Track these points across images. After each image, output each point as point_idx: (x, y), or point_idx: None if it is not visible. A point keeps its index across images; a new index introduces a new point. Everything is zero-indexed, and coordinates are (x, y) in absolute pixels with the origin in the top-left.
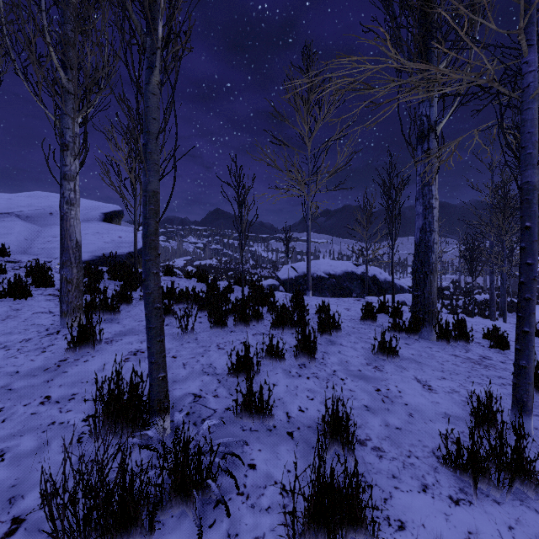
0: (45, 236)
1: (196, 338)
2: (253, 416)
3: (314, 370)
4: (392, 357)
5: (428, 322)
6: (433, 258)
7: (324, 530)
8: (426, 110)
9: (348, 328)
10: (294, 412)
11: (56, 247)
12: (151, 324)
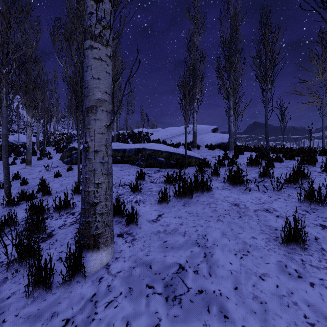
0: (198, 139)
1: None
2: (290, 159)
3: None
4: None
5: None
6: None
7: (304, 162)
8: None
9: None
10: None
11: (203, 141)
12: (266, 139)
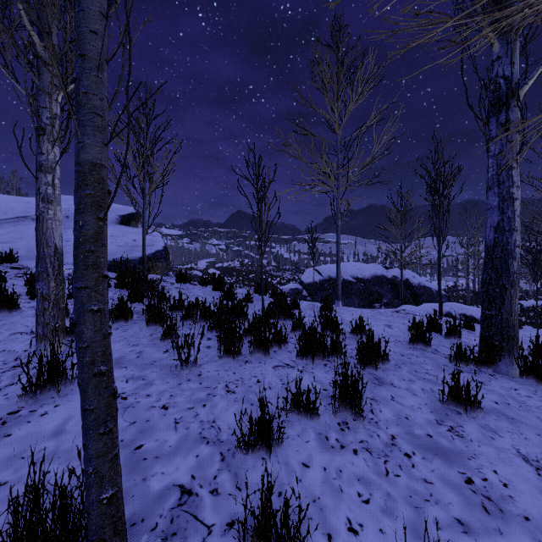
0: None
1: (200, 374)
2: None
3: (362, 434)
4: (470, 410)
5: (507, 351)
6: (514, 267)
7: None
8: (504, 70)
9: (395, 355)
10: (340, 534)
11: (67, 251)
12: (87, 404)
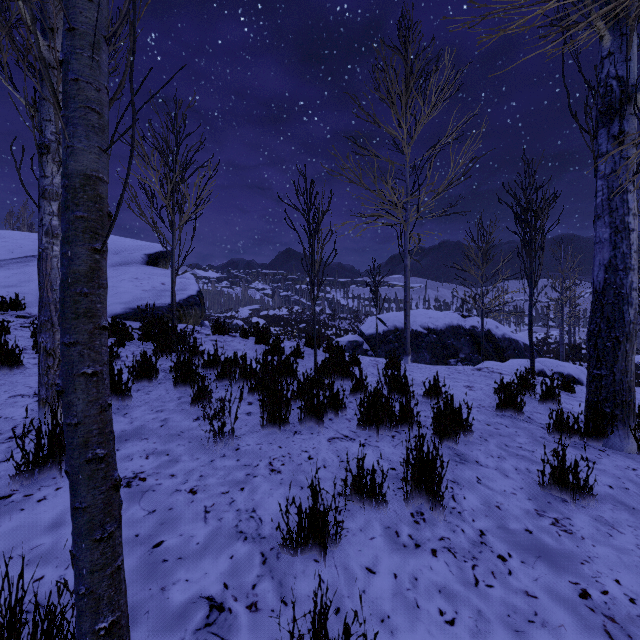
0: None
1: (237, 448)
2: None
3: (442, 529)
4: (579, 497)
5: (621, 421)
6: (630, 315)
7: None
8: (617, 68)
9: (479, 424)
10: None
11: None
12: (77, 500)
